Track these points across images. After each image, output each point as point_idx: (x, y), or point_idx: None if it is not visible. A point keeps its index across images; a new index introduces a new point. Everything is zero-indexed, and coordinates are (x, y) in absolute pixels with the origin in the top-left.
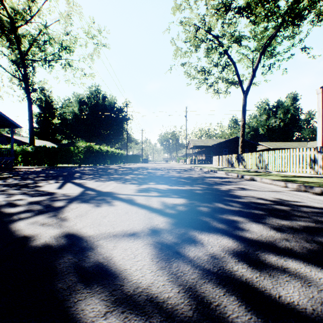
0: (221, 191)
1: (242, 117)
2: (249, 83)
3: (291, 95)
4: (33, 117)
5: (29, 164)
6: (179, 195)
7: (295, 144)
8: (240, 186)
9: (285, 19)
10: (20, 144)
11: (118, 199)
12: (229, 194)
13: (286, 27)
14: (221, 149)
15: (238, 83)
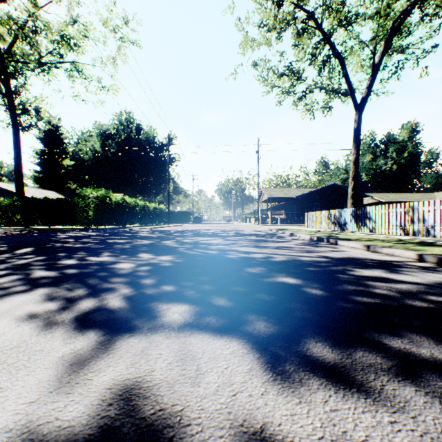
0: None
1: (354, 148)
2: (366, 91)
3: (409, 125)
4: (21, 152)
5: (9, 225)
6: None
7: (418, 196)
8: None
9: None
10: (4, 194)
11: None
12: None
13: None
14: (310, 203)
15: (347, 91)
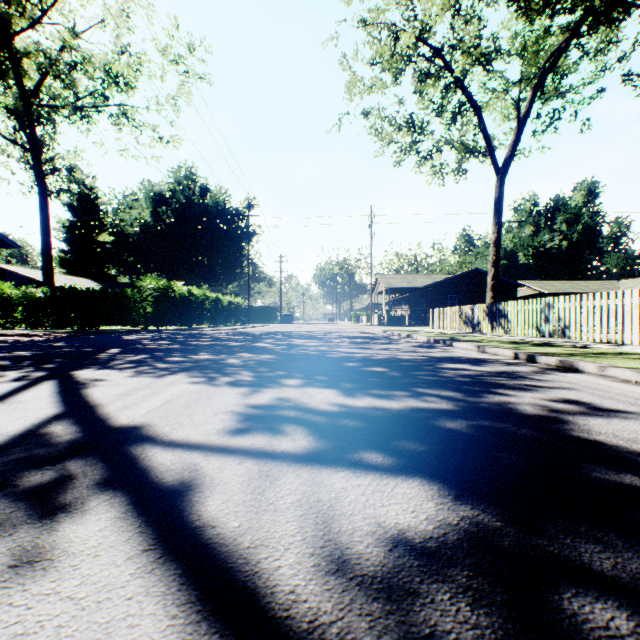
0: (533, 422)
1: (494, 225)
2: (510, 151)
3: (585, 185)
4: (50, 228)
5: (39, 325)
6: (394, 451)
7: (595, 285)
8: (566, 395)
9: (593, 8)
10: (25, 284)
11: (124, 487)
12: (581, 442)
13: (593, 25)
14: (443, 295)
15: (485, 150)
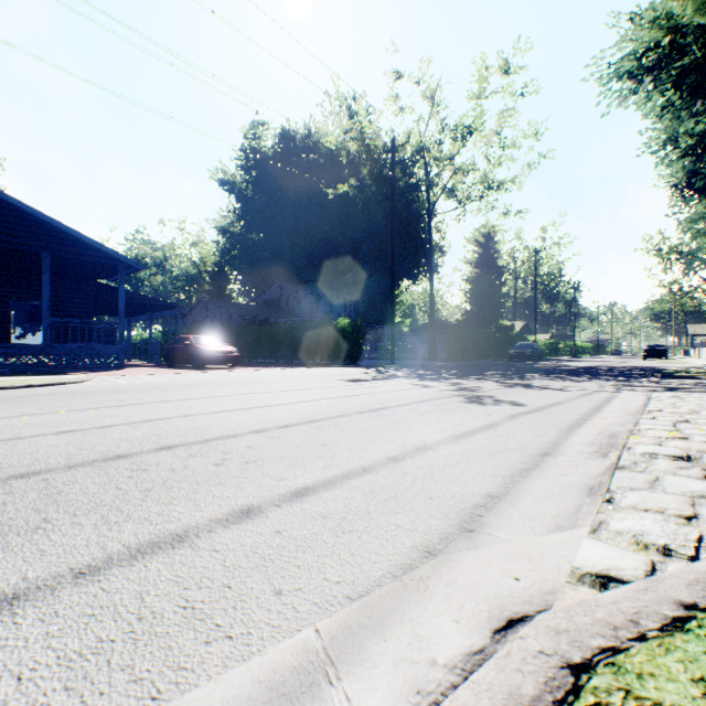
0: None
1: None
2: None
3: None
4: None
5: None
6: None
7: None
8: None
9: None
10: None
11: None
12: None
13: None
14: None
15: None
